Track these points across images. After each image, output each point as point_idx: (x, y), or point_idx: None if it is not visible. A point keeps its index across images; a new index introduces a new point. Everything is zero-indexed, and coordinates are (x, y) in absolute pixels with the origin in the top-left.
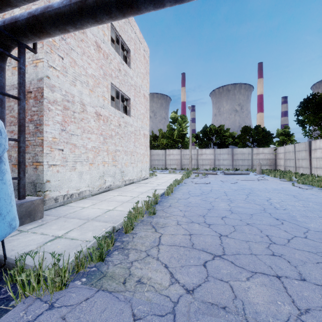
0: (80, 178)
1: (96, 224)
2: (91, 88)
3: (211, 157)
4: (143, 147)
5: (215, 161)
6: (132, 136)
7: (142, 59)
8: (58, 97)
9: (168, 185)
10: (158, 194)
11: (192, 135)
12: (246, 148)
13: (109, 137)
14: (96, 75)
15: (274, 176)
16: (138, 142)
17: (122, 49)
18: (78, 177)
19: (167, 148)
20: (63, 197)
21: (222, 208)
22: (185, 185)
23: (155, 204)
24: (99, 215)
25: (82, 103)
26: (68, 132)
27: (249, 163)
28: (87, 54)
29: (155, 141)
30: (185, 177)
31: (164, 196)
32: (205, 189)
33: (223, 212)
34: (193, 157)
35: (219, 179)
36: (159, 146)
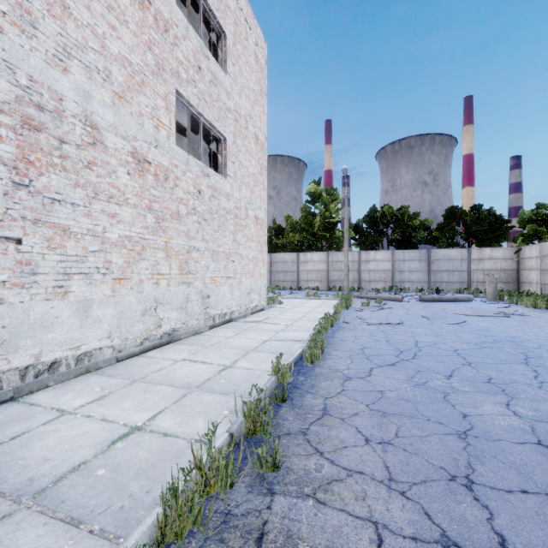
0: (84, 318)
1: (25, 541)
2: (119, 90)
3: (385, 266)
4: (253, 244)
5: (393, 275)
6: (228, 219)
7: (252, 60)
8: (1, 89)
9: (308, 327)
10: (287, 365)
11: (348, 225)
12: (457, 249)
13: (171, 216)
14: (135, 62)
15: (534, 306)
16: (243, 234)
17: (211, 43)
18: (75, 316)
19: (301, 251)
20: (20, 375)
21: (503, 427)
22: (348, 328)
23: (278, 400)
24: (81, 460)
25: (89, 123)
26: (39, 191)
27: (462, 278)
28: (106, 1)
29: (279, 238)
30: (343, 307)
31: (302, 365)
32: (401, 343)
33: (526, 454)
34: (351, 266)
35: (415, 312)
36: (287, 246)
